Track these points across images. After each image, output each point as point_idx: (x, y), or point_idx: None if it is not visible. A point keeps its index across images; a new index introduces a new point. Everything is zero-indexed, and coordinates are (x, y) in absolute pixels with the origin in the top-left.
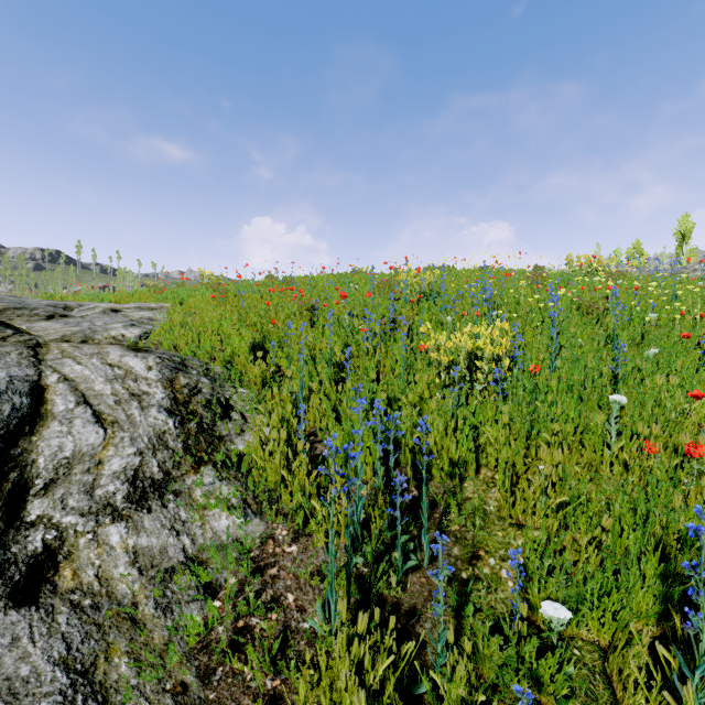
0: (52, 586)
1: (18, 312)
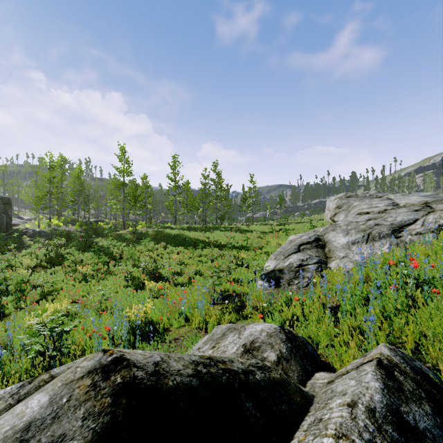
0: (399, 238)
1: (435, 202)
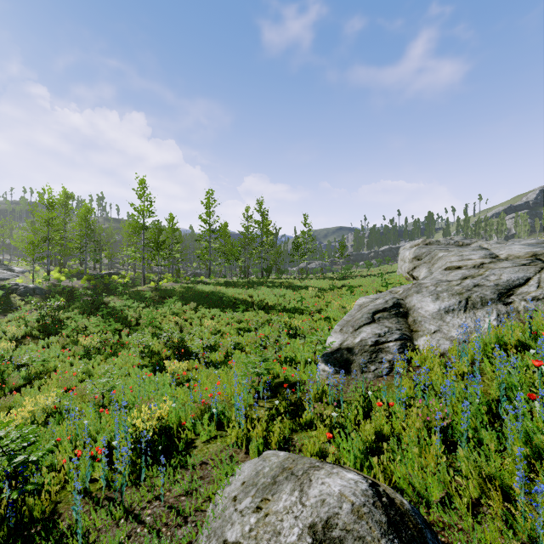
0: (509, 305)
1: None
